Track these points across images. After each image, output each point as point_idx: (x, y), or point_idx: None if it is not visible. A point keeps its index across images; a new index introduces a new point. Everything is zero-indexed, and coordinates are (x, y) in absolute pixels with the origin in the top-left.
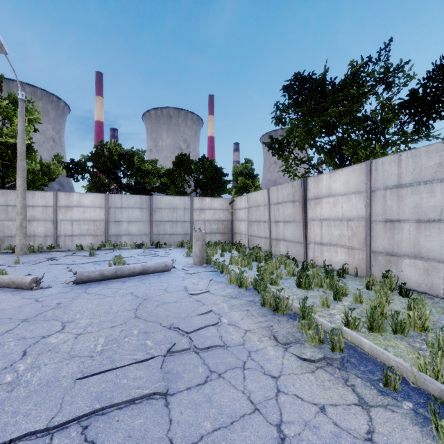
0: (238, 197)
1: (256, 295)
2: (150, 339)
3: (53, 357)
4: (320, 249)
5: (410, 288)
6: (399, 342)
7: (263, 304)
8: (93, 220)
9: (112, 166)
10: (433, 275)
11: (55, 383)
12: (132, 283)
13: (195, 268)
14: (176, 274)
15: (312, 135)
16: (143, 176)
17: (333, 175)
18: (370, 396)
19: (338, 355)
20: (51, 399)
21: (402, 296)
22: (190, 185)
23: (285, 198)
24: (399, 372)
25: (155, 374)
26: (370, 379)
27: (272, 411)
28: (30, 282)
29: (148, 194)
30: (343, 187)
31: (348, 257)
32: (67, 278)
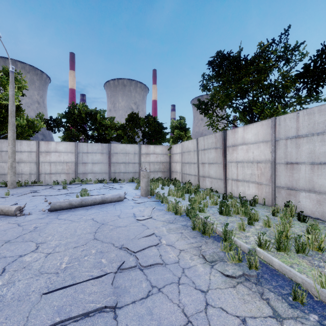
0: (174, 145)
1: (188, 220)
2: (104, 258)
3: (26, 274)
4: (236, 184)
5: (306, 214)
6: (302, 260)
7: (194, 228)
8: (66, 162)
9: (80, 122)
10: (324, 205)
11: (25, 298)
12: (93, 210)
13: (142, 198)
14: (127, 203)
15: (230, 98)
16: (103, 129)
17: (246, 128)
18: (282, 309)
19: (255, 272)
20: (20, 312)
21: (300, 221)
22: (139, 136)
23: (210, 145)
24: (304, 287)
25: (106, 290)
26: (281, 293)
27: (202, 323)
28: (14, 210)
29: (107, 142)
30: (253, 137)
31: (258, 191)
32: (44, 207)
